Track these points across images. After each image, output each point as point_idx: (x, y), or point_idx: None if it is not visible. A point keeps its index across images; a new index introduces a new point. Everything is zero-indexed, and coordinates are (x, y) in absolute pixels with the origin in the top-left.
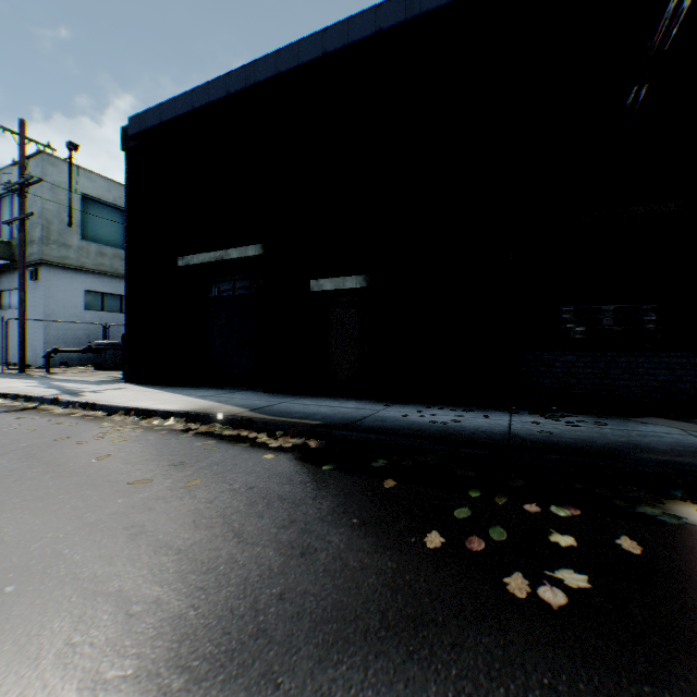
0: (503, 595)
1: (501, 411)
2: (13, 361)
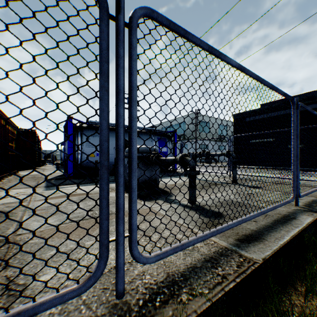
0: None
1: None
2: None
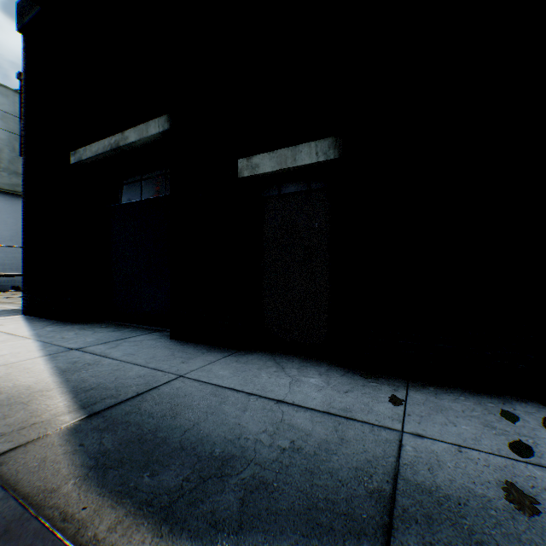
0: None
1: None
2: None
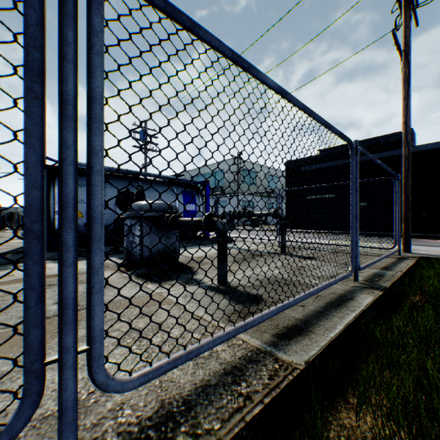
0: None
1: None
2: None
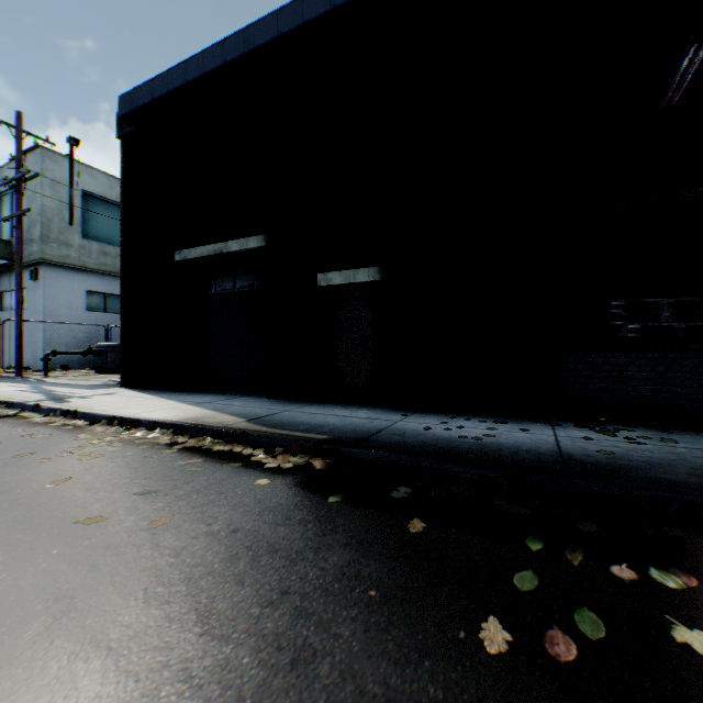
0: None
1: (540, 422)
2: (14, 363)
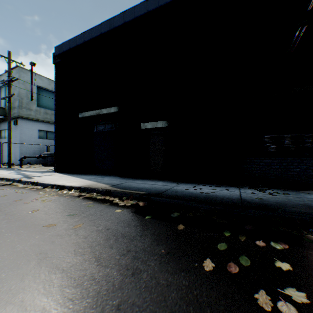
0: (256, 308)
1: (234, 186)
2: (6, 162)
